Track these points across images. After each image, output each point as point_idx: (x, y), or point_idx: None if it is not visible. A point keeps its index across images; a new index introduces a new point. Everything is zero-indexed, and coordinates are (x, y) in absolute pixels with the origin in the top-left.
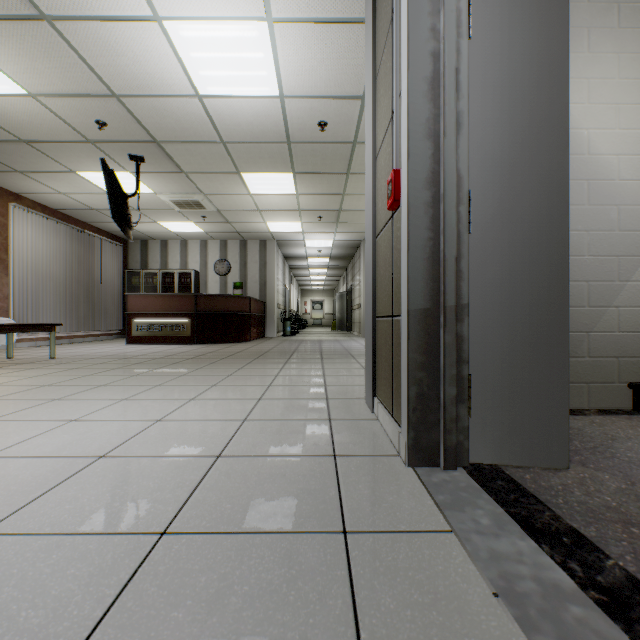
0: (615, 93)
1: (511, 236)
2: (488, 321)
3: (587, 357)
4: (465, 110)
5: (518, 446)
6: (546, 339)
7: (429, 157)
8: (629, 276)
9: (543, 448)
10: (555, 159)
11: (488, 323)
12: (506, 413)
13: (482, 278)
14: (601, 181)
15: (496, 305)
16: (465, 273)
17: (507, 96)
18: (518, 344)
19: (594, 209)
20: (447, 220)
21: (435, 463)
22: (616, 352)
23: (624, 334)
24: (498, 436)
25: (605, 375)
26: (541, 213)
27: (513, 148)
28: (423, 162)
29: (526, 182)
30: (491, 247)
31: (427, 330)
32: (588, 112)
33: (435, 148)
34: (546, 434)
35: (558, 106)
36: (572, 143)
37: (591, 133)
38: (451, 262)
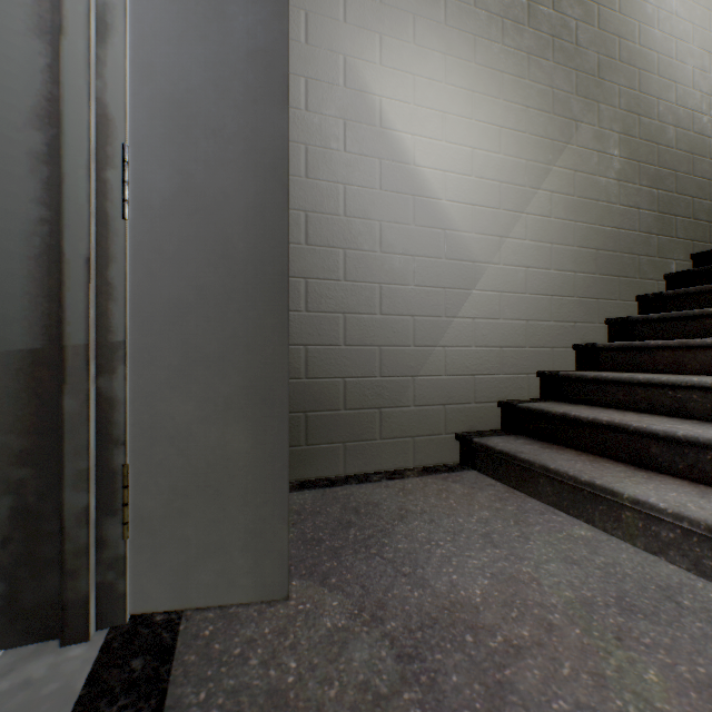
0: (442, 99)
1: (203, 232)
2: (165, 371)
3: (413, 406)
4: (119, 4)
5: (214, 574)
6: (257, 399)
7: (42, 70)
8: (456, 311)
9: (252, 571)
10: (270, 118)
11: (165, 374)
12: (195, 522)
13: (155, 298)
14: (428, 199)
15: (178, 344)
16: (119, 288)
17: (197, 1)
18: (214, 408)
19: (421, 231)
20: (69, 188)
21: (55, 632)
22: (443, 399)
23: (451, 378)
24: (182, 562)
25: (432, 426)
26: (249, 199)
27: (206, 88)
28: (28, 76)
29: (226, 147)
30: (170, 247)
31: (37, 389)
32: (414, 115)
33: (55, 56)
34: (257, 549)
35: (274, 36)
36: (397, 148)
37: (417, 140)
38: (78, 266)
